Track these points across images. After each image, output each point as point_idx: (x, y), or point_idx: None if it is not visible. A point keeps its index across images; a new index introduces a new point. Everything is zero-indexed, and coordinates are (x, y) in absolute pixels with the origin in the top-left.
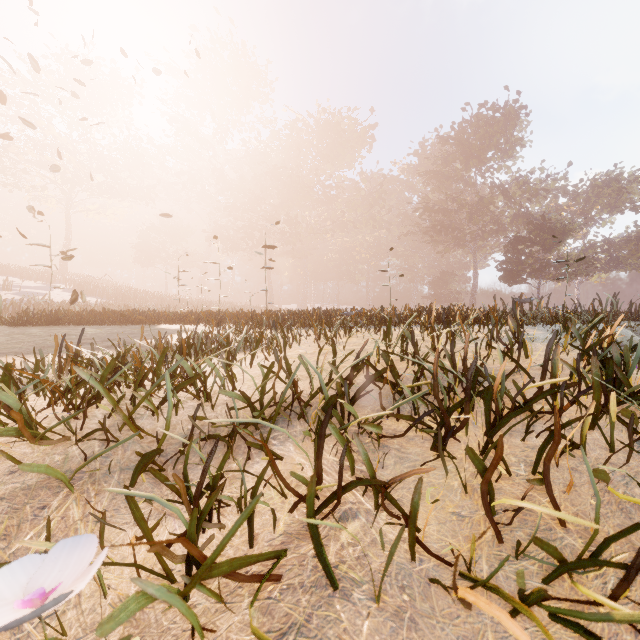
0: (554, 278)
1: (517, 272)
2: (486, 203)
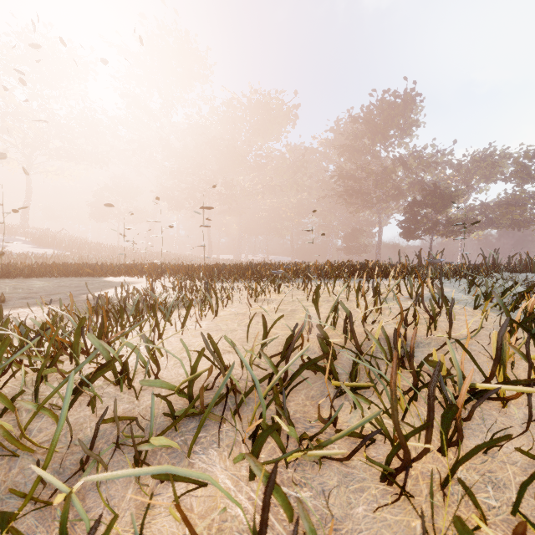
0: (443, 235)
1: (414, 229)
2: (389, 172)
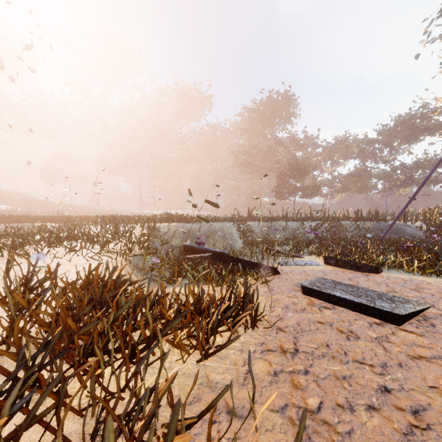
0: (301, 197)
1: (282, 193)
2: (273, 150)
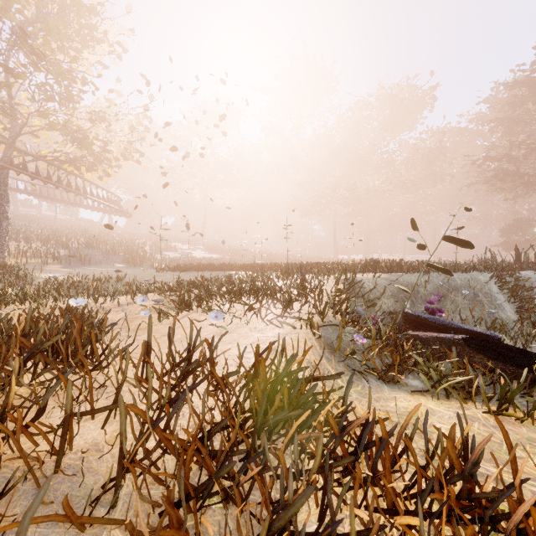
0: None
1: None
2: None
